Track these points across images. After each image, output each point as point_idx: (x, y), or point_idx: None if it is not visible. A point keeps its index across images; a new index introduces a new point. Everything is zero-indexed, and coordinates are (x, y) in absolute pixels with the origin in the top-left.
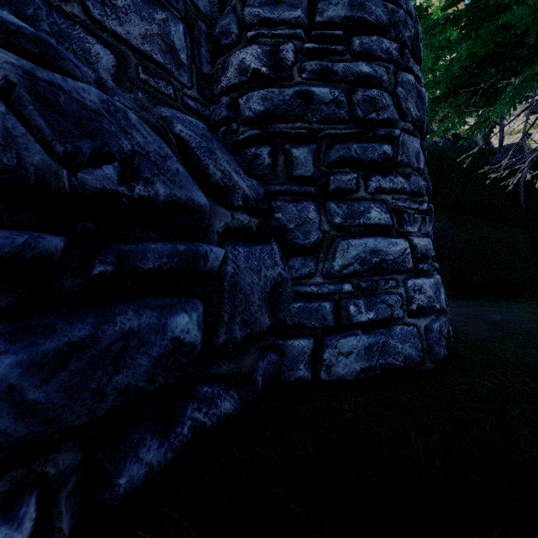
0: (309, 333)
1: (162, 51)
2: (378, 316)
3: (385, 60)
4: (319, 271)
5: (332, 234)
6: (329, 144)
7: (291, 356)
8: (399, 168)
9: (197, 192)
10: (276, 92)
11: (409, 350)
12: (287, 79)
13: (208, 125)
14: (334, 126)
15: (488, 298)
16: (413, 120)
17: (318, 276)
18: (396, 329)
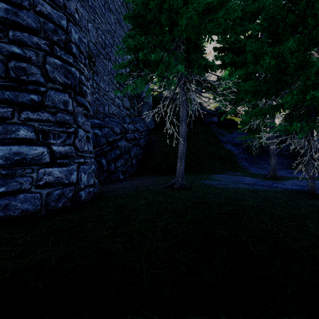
0: None
1: None
2: (9, 189)
3: (36, 48)
4: None
5: None
6: None
7: None
8: (47, 108)
9: None
10: None
11: (27, 206)
12: None
13: None
14: None
15: (164, 174)
16: (61, 84)
17: None
18: (20, 195)
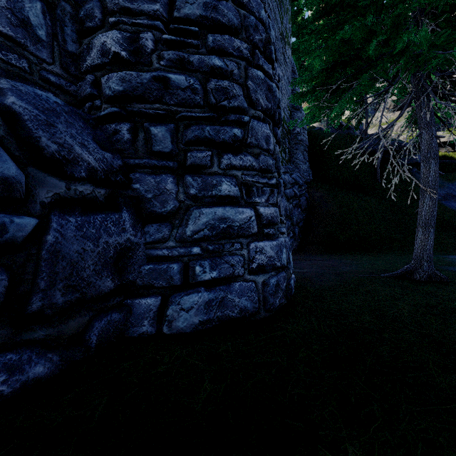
0: (158, 292)
1: (13, 25)
2: (221, 275)
3: (237, 57)
4: (173, 236)
5: (187, 203)
6: (186, 124)
7: (137, 314)
8: (249, 149)
9: (2, 163)
10: (135, 75)
11: (245, 302)
12: (147, 64)
13: (75, 100)
14: (190, 109)
15: (349, 253)
16: (263, 109)
17: (171, 240)
18: (235, 285)
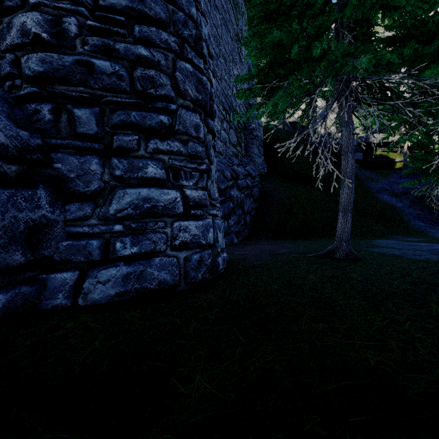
0: (76, 266)
1: None
2: (141, 250)
3: (165, 49)
4: (96, 214)
5: (112, 184)
6: (112, 109)
7: (52, 288)
8: (178, 135)
9: None
10: (56, 57)
11: (165, 275)
12: (71, 48)
13: None
14: (116, 95)
15: (293, 238)
16: (192, 100)
17: (94, 218)
18: (156, 260)
